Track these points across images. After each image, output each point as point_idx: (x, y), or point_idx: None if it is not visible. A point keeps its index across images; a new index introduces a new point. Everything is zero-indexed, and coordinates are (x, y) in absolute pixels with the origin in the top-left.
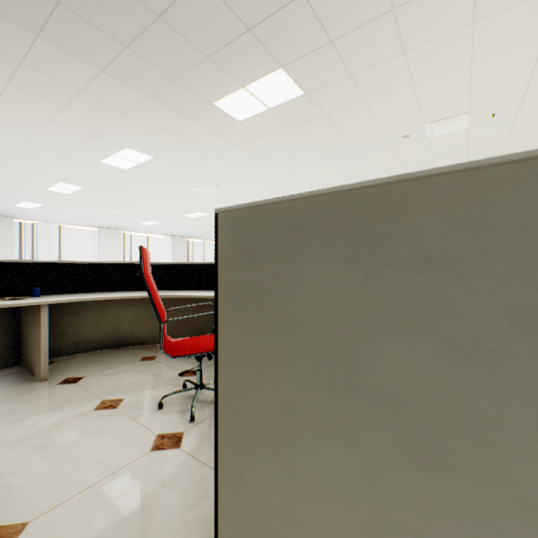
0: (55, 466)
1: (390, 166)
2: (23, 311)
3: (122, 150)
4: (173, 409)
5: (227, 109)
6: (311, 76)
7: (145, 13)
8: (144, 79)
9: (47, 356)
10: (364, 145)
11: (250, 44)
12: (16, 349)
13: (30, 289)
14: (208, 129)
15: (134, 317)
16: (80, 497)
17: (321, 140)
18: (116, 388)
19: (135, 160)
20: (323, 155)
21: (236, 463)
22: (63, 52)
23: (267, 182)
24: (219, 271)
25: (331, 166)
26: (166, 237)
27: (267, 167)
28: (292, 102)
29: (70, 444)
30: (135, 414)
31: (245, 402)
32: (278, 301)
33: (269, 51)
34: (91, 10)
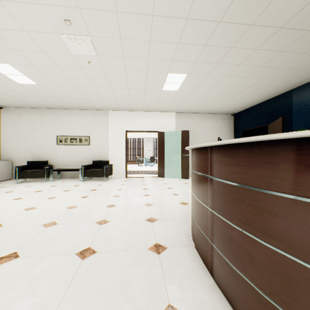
0: None
1: None
2: None
3: None
4: None
5: None
6: None
7: None
8: None
9: None
10: None
11: None
12: None
13: None
14: None
15: None
16: None
17: None
18: None
19: None
20: None
21: None
22: None
23: None
24: None
25: None
26: None
27: None
28: None
29: None
30: None
31: None
32: None
33: None
34: None
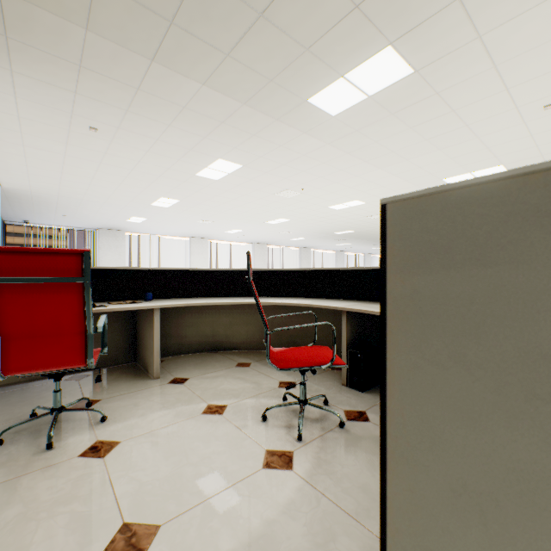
0: (176, 468)
1: (518, 147)
2: (138, 313)
3: (215, 161)
4: (277, 423)
5: (321, 104)
6: (425, 47)
7: (247, 15)
8: (240, 86)
9: (159, 356)
10: (484, 125)
11: (356, 24)
12: (133, 347)
13: (144, 294)
14: (298, 130)
15: (228, 322)
16: (202, 507)
17: (427, 126)
18: (218, 393)
19: (226, 170)
20: (427, 143)
21: (418, 533)
22: (172, 72)
23: (356, 181)
24: (388, 277)
25: (436, 156)
26: (247, 244)
27: (358, 164)
28: (397, 84)
29: (185, 446)
30: (241, 424)
31: (436, 455)
32: (504, 322)
33: (377, 28)
34: (198, 23)
